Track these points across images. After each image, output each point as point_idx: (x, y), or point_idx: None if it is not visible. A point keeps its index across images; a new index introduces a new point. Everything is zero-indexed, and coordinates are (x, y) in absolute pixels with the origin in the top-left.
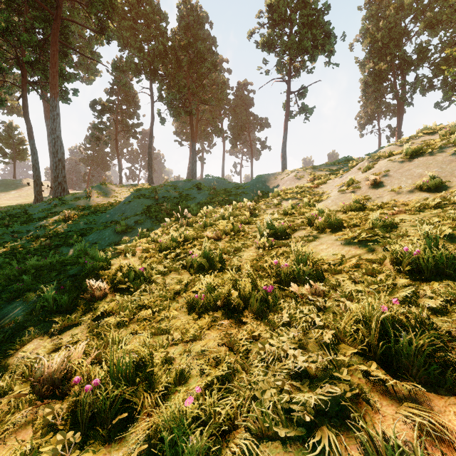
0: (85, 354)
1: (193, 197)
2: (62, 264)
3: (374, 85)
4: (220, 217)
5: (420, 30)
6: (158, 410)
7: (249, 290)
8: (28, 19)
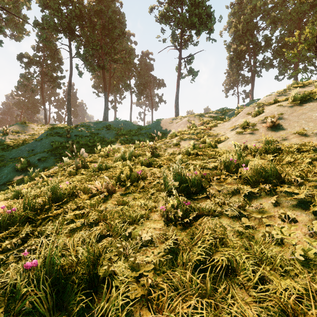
0: None
1: (102, 135)
2: None
3: (237, 61)
4: (120, 157)
5: (267, 25)
6: None
7: None
8: None
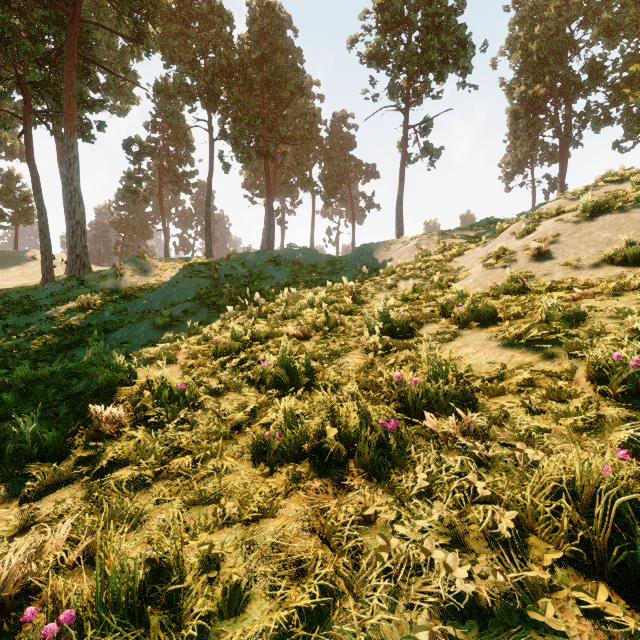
0: (71, 540)
1: (269, 275)
2: (67, 376)
3: (527, 118)
4: (308, 304)
5: (593, 39)
6: None
7: (356, 425)
8: (33, 21)
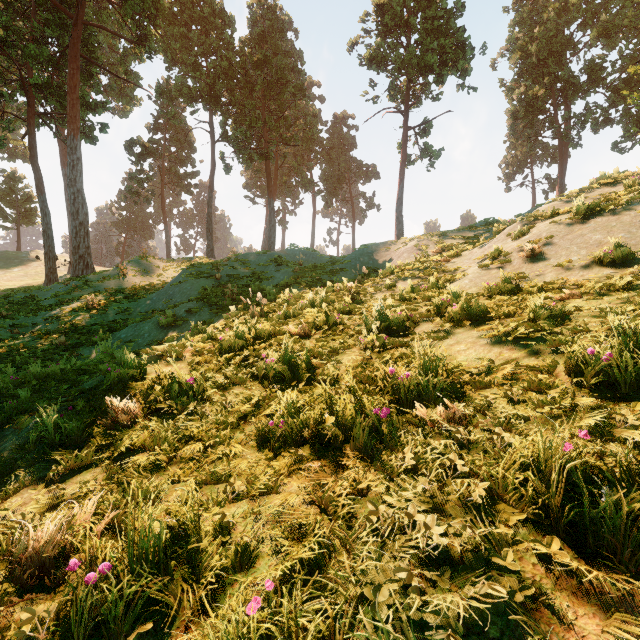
0: (97, 515)
1: (270, 275)
2: (77, 373)
3: (526, 119)
4: (308, 304)
5: (592, 41)
6: (202, 622)
7: (352, 414)
8: (37, 24)
